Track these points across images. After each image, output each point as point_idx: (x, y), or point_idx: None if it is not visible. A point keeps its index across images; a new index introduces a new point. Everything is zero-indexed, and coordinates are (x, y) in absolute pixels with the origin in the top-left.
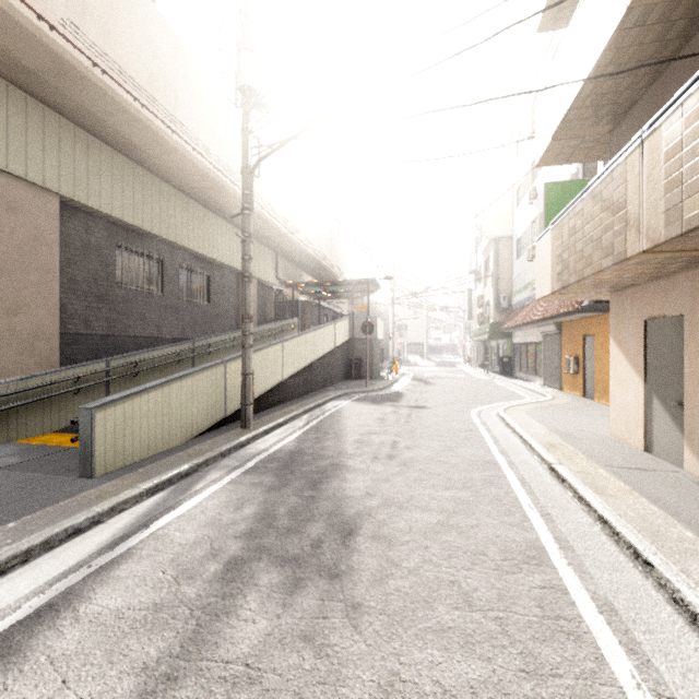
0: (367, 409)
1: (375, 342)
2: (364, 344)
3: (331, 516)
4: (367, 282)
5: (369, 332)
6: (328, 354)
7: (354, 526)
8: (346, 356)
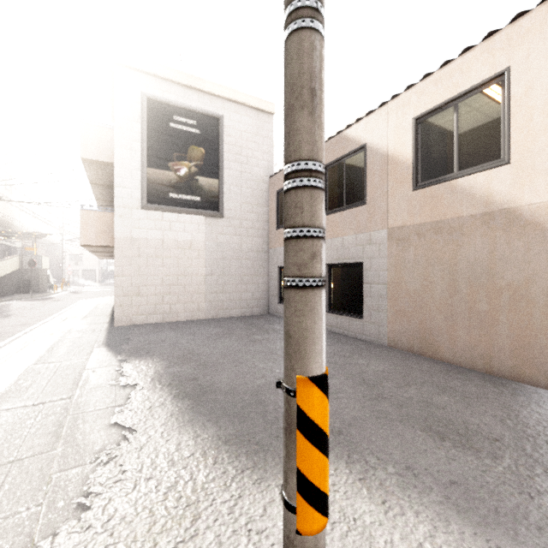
0: (27, 302)
1: (41, 270)
2: (32, 272)
3: (4, 315)
4: (35, 233)
5: (33, 266)
6: (1, 278)
7: (11, 315)
8: (17, 279)
